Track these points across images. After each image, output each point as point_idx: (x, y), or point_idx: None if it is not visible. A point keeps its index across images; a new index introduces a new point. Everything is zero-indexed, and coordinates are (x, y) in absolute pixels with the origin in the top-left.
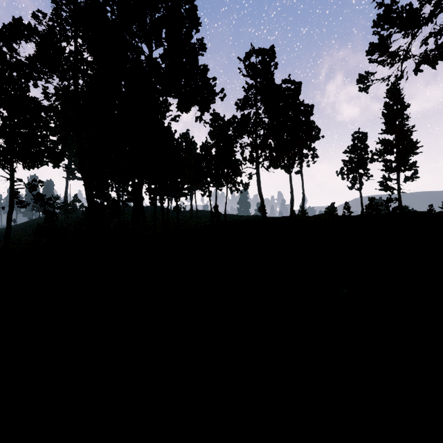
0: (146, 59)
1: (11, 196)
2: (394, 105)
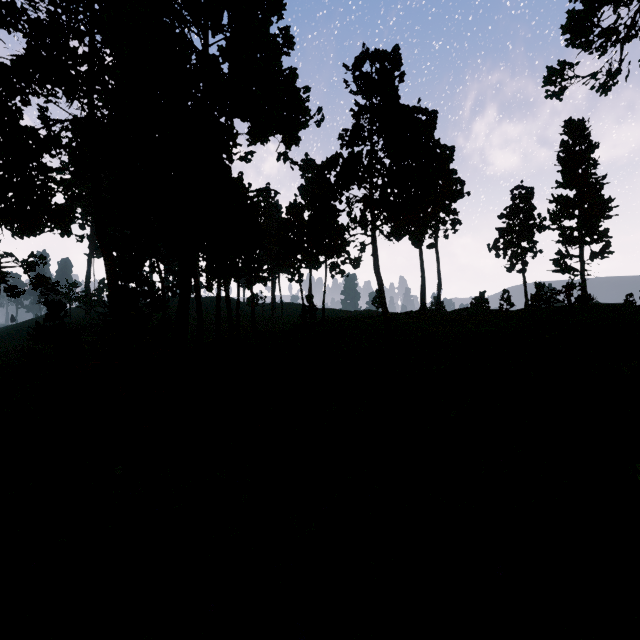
0: (198, 58)
1: None
2: (575, 145)
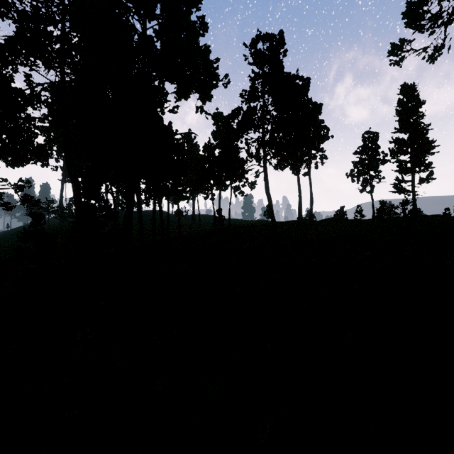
0: (139, 38)
1: None
2: (408, 102)
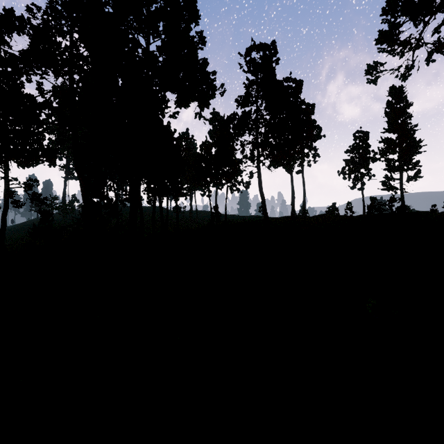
0: (143, 53)
1: (6, 195)
2: (396, 103)
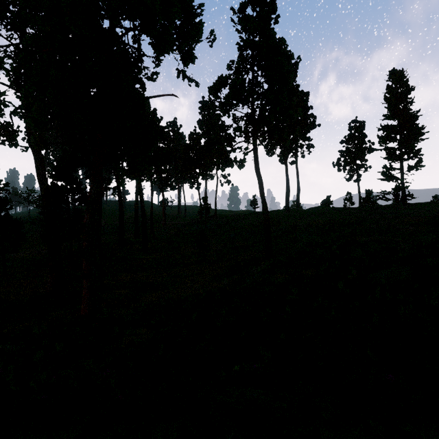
0: None
1: None
2: (397, 88)
